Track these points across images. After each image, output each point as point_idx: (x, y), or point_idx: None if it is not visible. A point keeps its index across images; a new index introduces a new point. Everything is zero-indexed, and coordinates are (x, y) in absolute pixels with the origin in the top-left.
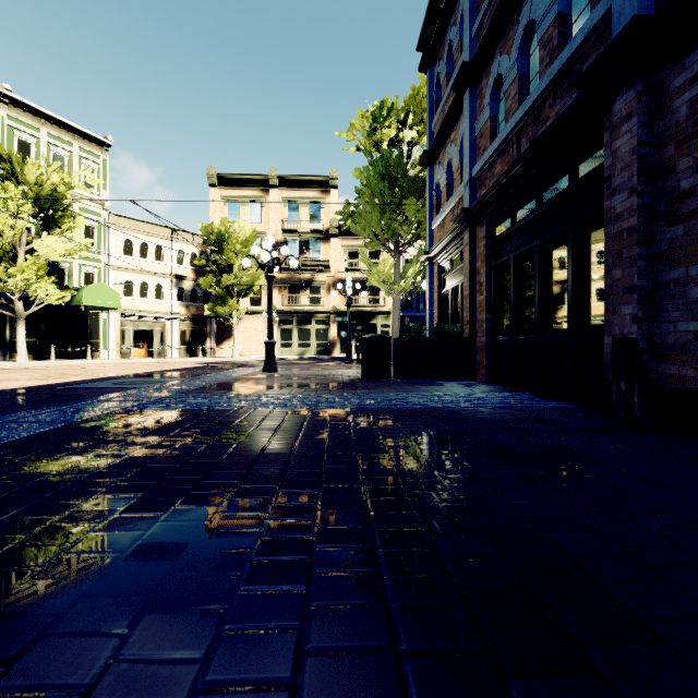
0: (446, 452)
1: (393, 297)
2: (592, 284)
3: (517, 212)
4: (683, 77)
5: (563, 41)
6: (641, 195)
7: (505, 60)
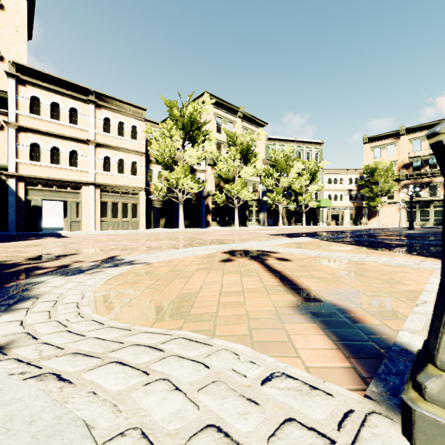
0: None
1: None
2: None
3: None
4: None
5: None
6: None
7: None
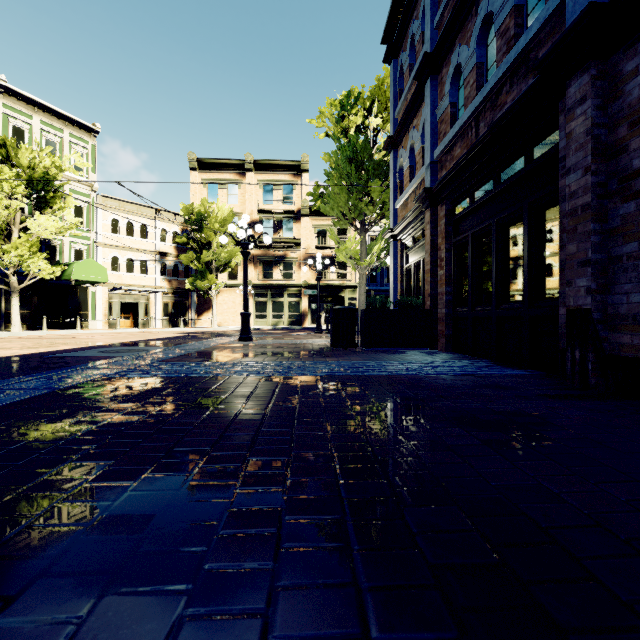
0: (412, 418)
1: (359, 271)
2: (547, 258)
3: (475, 192)
4: (635, 62)
5: (519, 31)
6: (595, 174)
7: (464, 50)
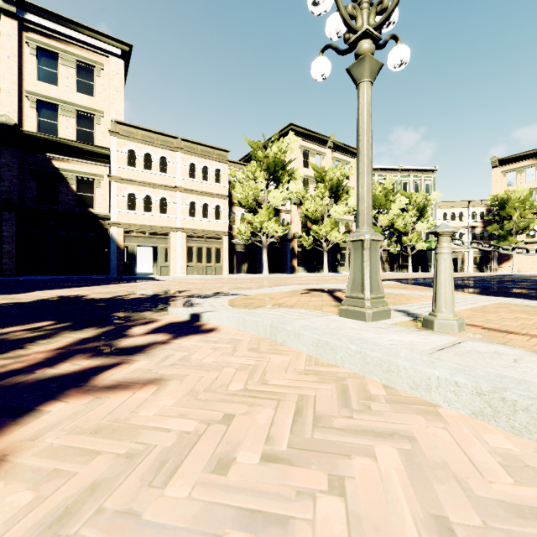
0: None
1: None
2: None
3: None
4: None
5: None
6: None
7: None
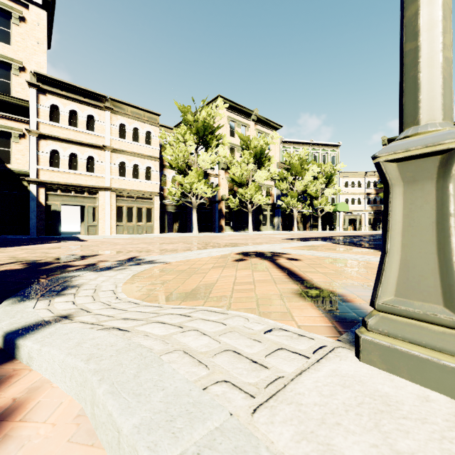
0: None
1: None
2: None
3: None
4: None
5: None
6: None
7: None
